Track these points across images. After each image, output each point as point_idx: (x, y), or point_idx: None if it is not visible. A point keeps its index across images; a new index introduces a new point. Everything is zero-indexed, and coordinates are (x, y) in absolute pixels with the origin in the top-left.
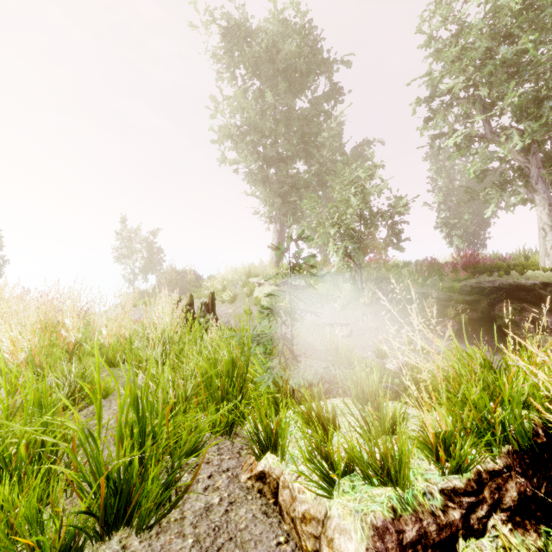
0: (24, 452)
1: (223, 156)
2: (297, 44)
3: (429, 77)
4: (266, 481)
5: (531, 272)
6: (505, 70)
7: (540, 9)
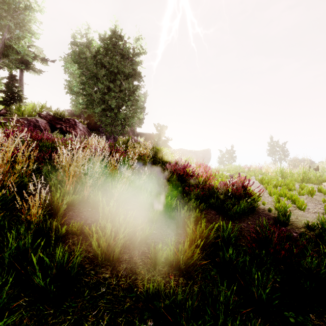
0: (291, 176)
1: None
2: None
3: None
4: (323, 185)
5: None
6: None
7: None
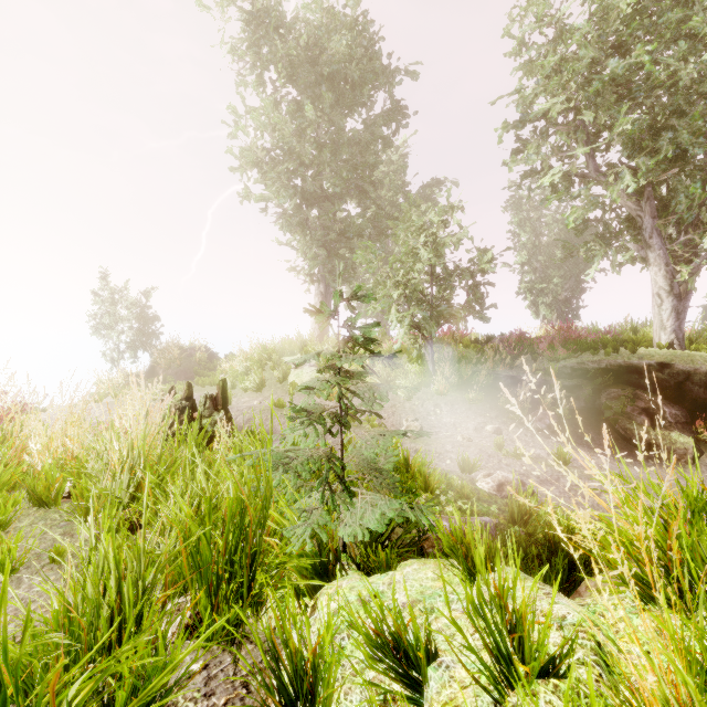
0: None
1: (247, 190)
2: (347, 43)
3: (521, 94)
4: None
5: (645, 350)
6: (615, 90)
7: (657, 15)
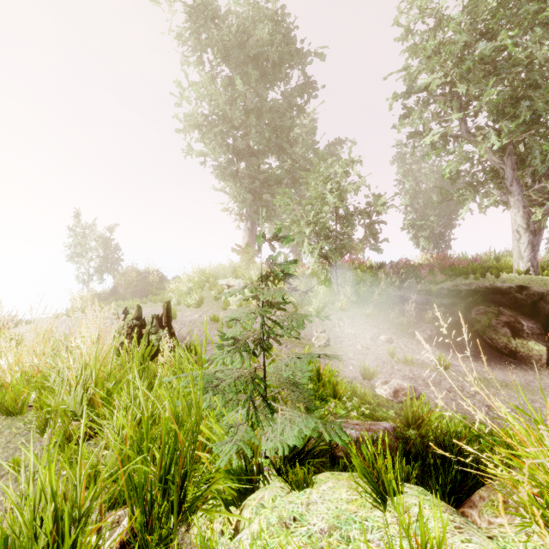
0: None
1: (189, 147)
2: (269, 31)
3: (407, 70)
4: None
5: (506, 275)
6: (483, 67)
7: (517, 7)
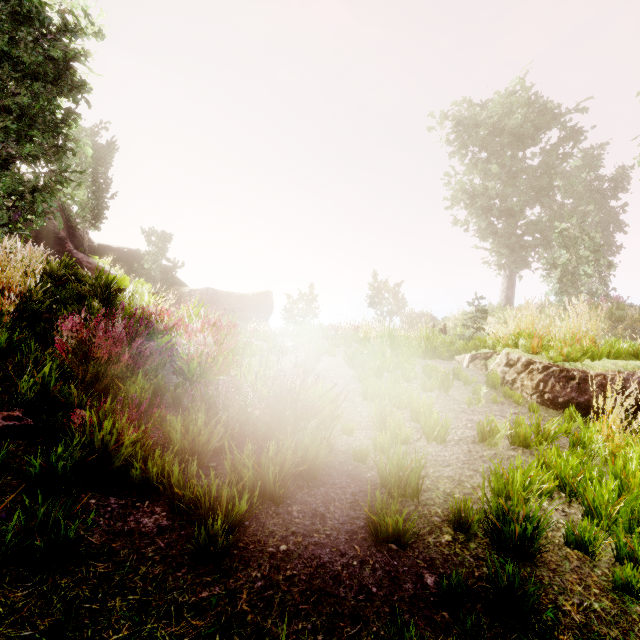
0: (406, 346)
1: (455, 220)
2: (523, 114)
3: None
4: (456, 361)
5: None
6: None
7: None
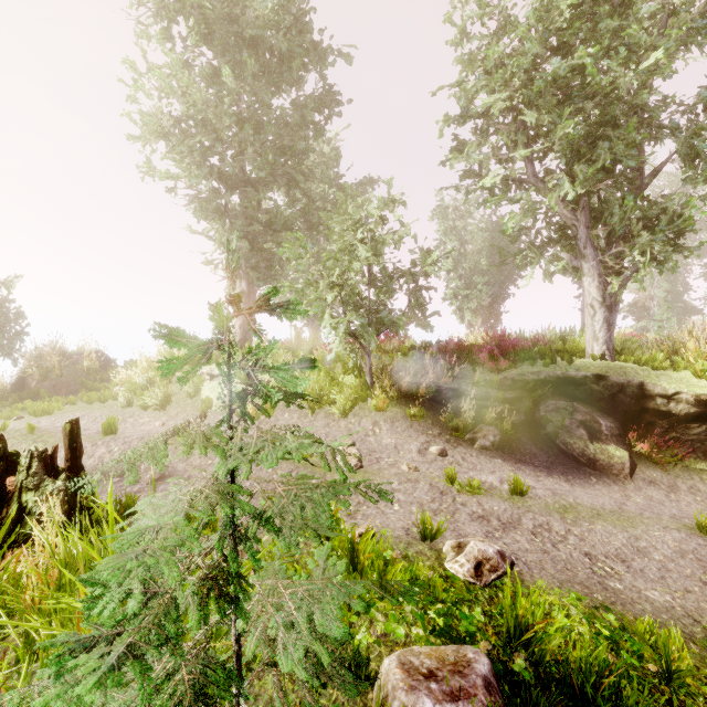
0: None
1: (149, 164)
2: (273, 7)
3: (464, 85)
4: None
5: (580, 361)
6: (556, 92)
7: (595, 20)
